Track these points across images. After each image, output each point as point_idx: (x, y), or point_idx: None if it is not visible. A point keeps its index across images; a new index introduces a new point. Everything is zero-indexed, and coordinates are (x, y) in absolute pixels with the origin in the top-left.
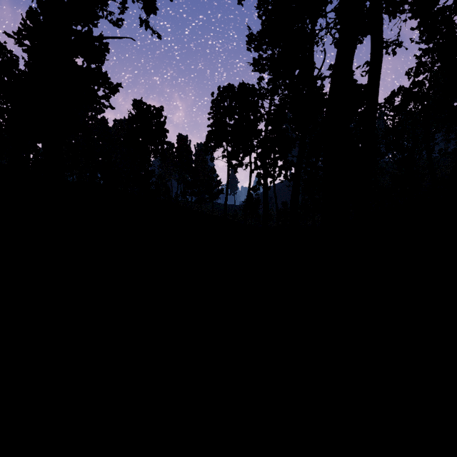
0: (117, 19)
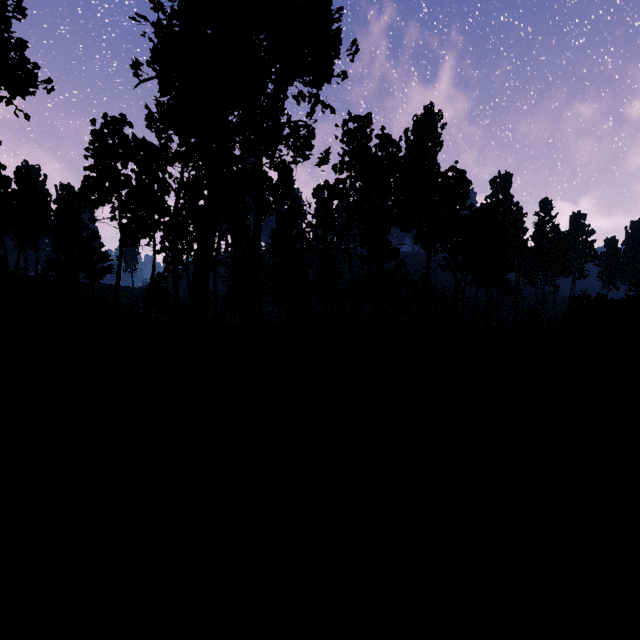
0: None
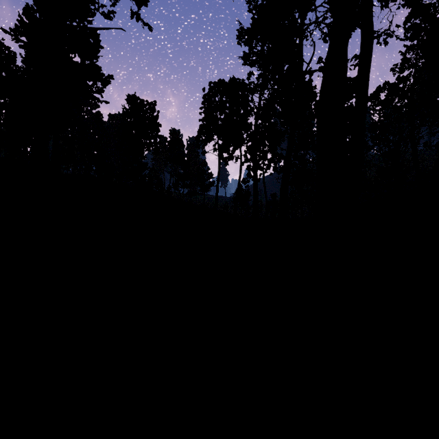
0: (108, 11)
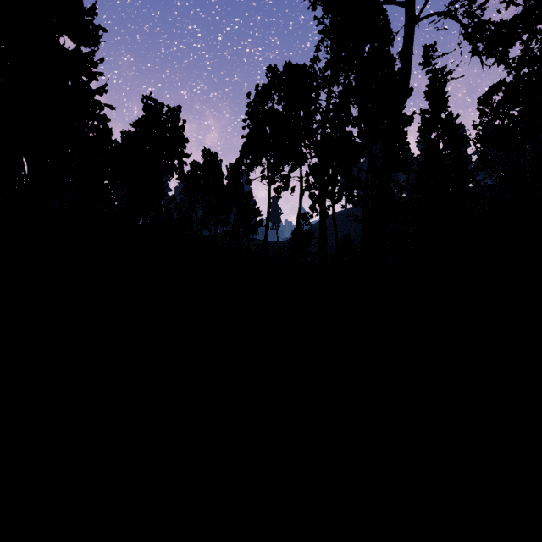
0: None
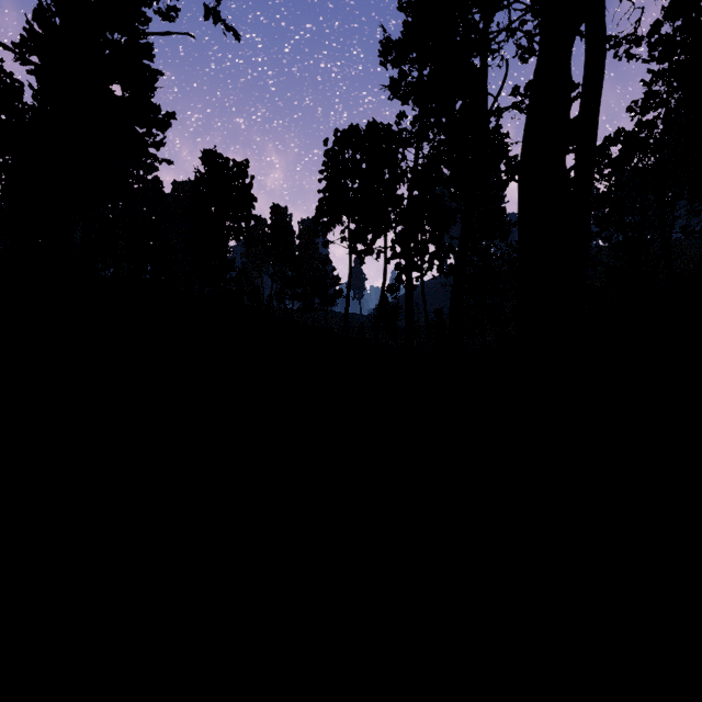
0: (168, 8)
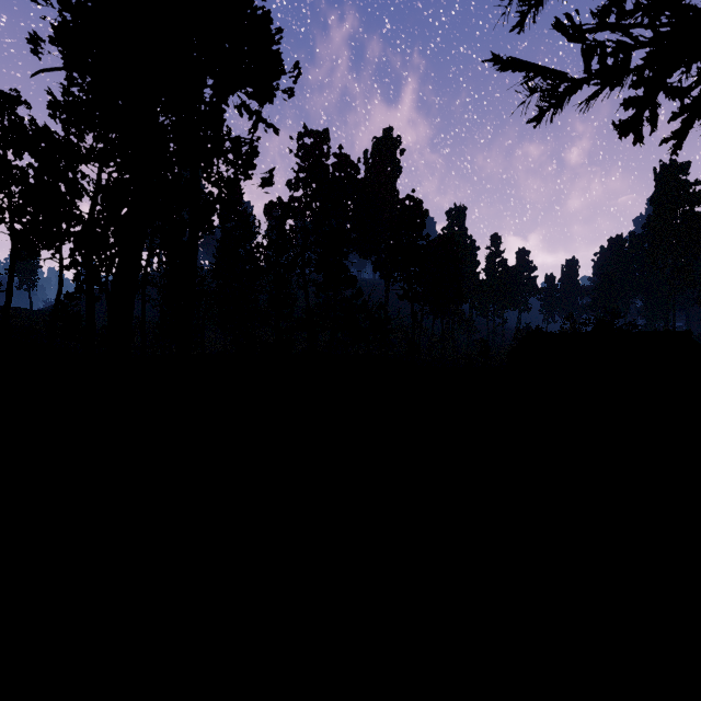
0: None
